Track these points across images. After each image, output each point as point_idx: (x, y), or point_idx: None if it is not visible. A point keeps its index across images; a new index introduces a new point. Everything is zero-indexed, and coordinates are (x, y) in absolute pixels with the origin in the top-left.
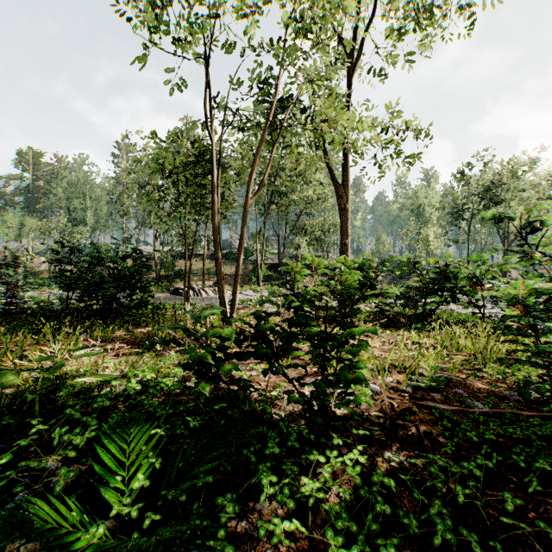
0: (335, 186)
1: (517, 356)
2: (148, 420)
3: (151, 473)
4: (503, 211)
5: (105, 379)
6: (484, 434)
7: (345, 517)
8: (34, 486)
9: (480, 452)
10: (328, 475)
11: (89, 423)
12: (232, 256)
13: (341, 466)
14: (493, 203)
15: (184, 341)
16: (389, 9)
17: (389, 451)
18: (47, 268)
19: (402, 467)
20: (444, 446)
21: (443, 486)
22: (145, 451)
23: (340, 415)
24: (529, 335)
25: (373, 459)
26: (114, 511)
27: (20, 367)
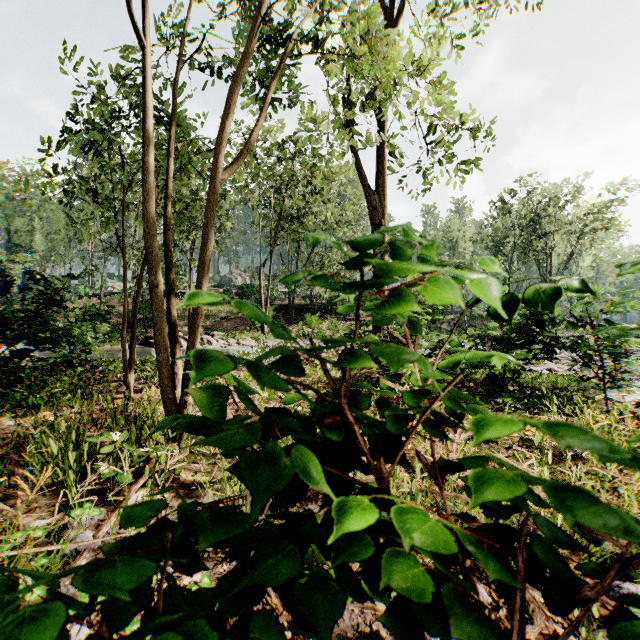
0: (365, 193)
1: None
2: None
3: None
4: None
5: None
6: None
7: None
8: None
9: None
10: None
11: None
12: (231, 295)
13: None
14: (536, 236)
15: None
16: None
17: None
18: None
19: None
20: None
21: None
22: None
23: None
24: None
25: None
26: None
27: None
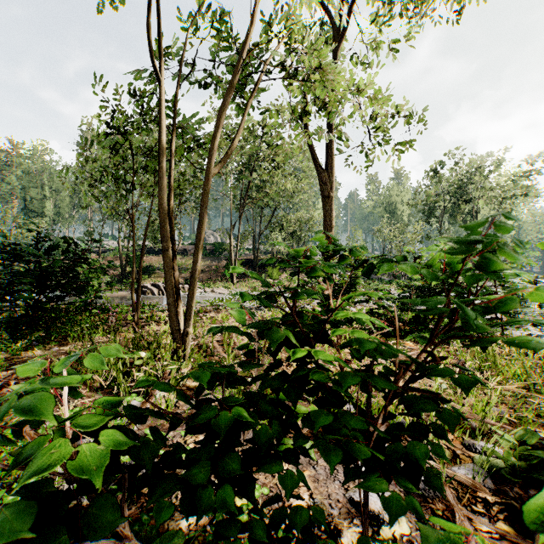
0: (317, 171)
1: None
2: None
3: None
4: None
5: None
6: None
7: None
8: None
9: None
10: None
11: None
12: (205, 252)
13: None
14: (463, 201)
15: None
16: None
17: None
18: None
19: None
20: None
21: None
22: None
23: None
24: None
25: None
26: None
27: None
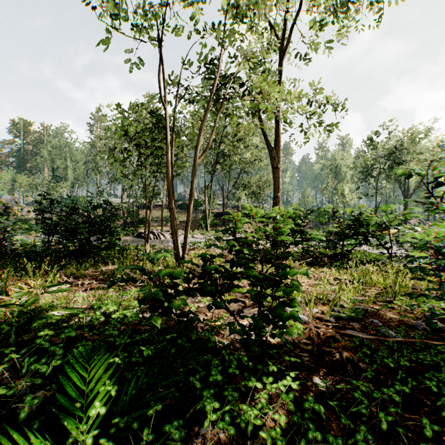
0: (269, 149)
1: (420, 290)
2: (109, 347)
3: (108, 398)
4: (413, 168)
5: (73, 312)
6: (398, 359)
7: (280, 444)
8: (2, 412)
9: (396, 377)
10: (264, 401)
11: (56, 352)
12: (185, 206)
13: (275, 391)
14: (396, 163)
15: (139, 280)
16: (313, 5)
17: (317, 376)
18: (34, 216)
19: (329, 391)
20: (364, 371)
21: (367, 411)
22: (102, 379)
23: (274, 342)
24: (439, 275)
25: (304, 383)
26: (70, 439)
27: (4, 300)
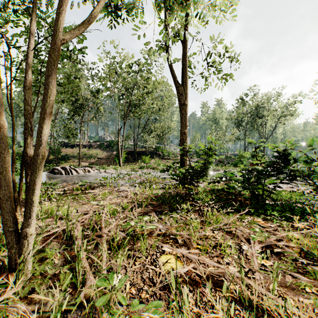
0: (176, 85)
1: None
2: None
3: None
4: None
5: None
6: None
7: None
8: None
9: None
10: None
11: None
12: (103, 146)
13: None
14: (258, 117)
15: None
16: None
17: None
18: None
19: None
20: None
21: None
22: None
23: None
24: None
25: None
26: None
27: None
